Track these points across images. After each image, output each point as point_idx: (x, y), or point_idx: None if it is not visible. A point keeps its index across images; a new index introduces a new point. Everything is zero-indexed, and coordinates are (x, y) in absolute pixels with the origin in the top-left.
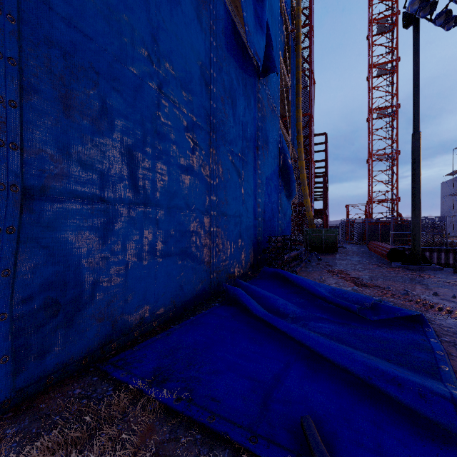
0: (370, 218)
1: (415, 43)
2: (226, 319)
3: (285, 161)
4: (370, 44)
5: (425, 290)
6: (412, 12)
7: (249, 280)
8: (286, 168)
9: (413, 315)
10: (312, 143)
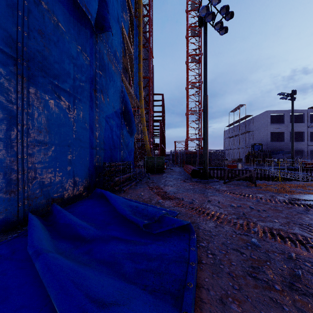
0: (186, 149)
1: (204, 37)
2: (0, 259)
3: (126, 106)
4: (187, 41)
5: (204, 198)
6: (202, 16)
7: (77, 202)
8: (128, 112)
9: (185, 225)
10: (151, 97)
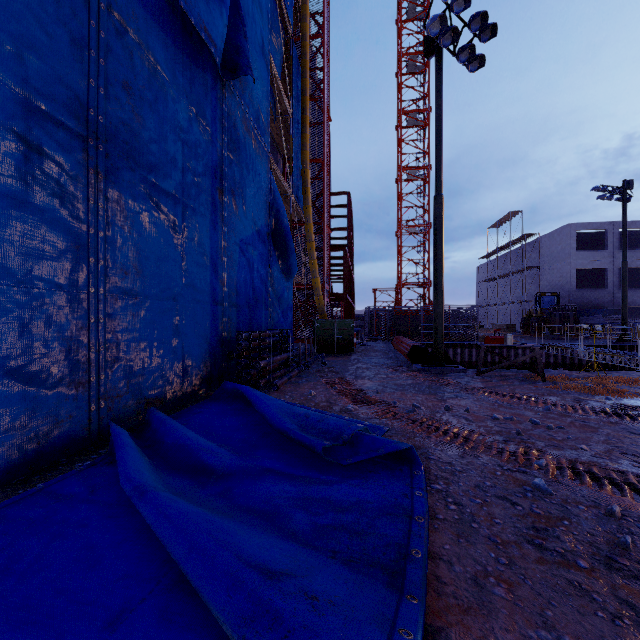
0: (398, 306)
1: (437, 79)
2: (72, 501)
3: (279, 220)
4: (400, 84)
5: (437, 403)
6: (432, 36)
7: (190, 406)
8: (281, 231)
9: (402, 451)
10: (326, 201)
